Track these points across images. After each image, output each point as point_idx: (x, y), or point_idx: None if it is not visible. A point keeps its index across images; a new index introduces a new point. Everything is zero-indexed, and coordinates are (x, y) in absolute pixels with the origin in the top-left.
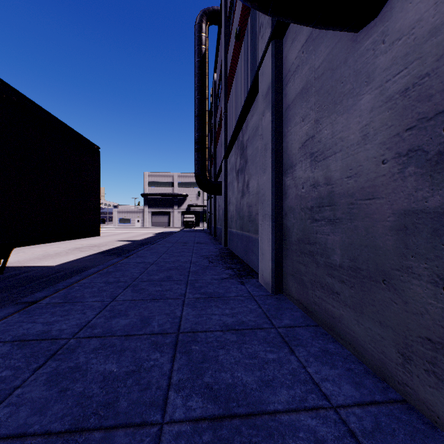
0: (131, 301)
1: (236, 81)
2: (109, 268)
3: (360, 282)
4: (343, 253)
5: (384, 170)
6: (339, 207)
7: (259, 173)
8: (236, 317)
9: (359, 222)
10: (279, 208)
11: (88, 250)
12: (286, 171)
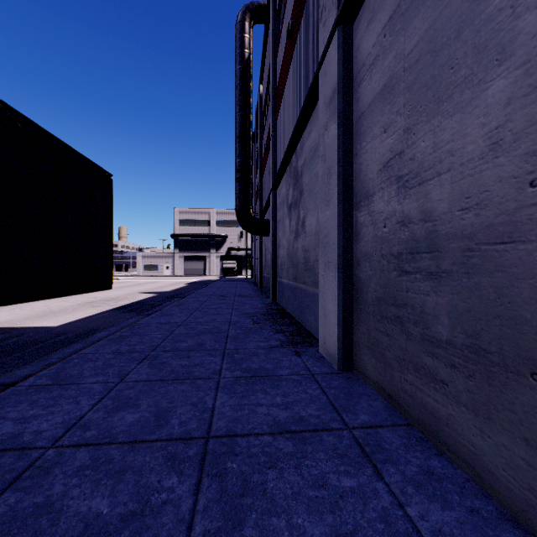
0: (146, 382)
1: (287, 91)
2: (123, 332)
3: (485, 370)
4: (453, 324)
5: (534, 196)
6: (447, 254)
7: (320, 207)
8: (291, 409)
9: (484, 278)
10: (349, 254)
11: (102, 305)
12: (358, 204)
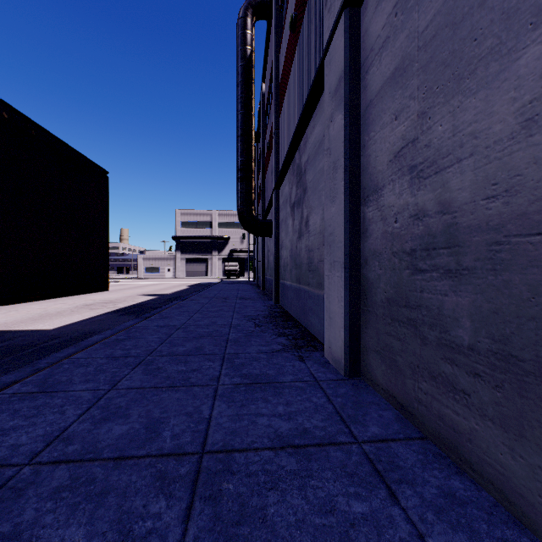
0: (138, 390)
1: (290, 86)
2: (119, 335)
3: (517, 380)
4: (476, 327)
5: None
6: (469, 249)
7: (325, 204)
8: (294, 420)
9: (515, 275)
10: (356, 252)
11: (100, 308)
12: (366, 198)
